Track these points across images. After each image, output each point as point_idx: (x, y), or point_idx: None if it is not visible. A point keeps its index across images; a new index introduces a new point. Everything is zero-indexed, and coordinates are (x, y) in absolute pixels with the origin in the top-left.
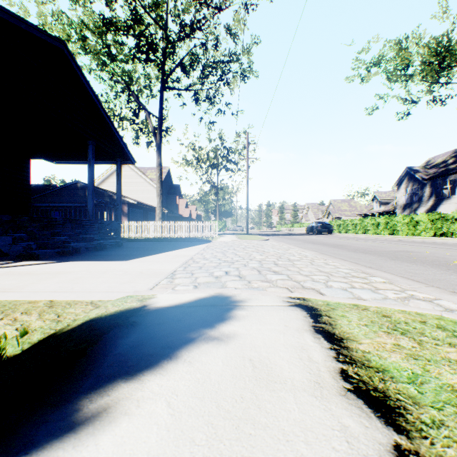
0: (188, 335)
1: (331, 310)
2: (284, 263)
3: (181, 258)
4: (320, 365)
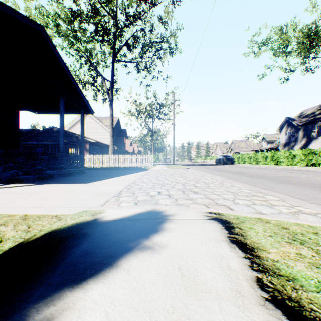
0: (128, 245)
1: (241, 223)
2: (201, 185)
3: (126, 181)
4: (239, 273)
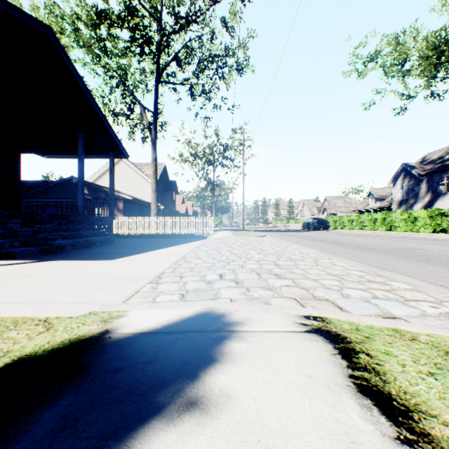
0: (154, 400)
1: (367, 342)
2: (286, 263)
3: (172, 256)
4: None
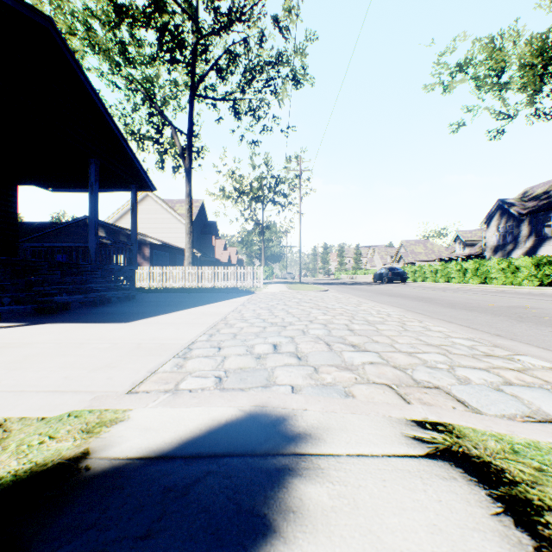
0: None
1: (545, 482)
2: (363, 327)
3: (208, 317)
4: None
